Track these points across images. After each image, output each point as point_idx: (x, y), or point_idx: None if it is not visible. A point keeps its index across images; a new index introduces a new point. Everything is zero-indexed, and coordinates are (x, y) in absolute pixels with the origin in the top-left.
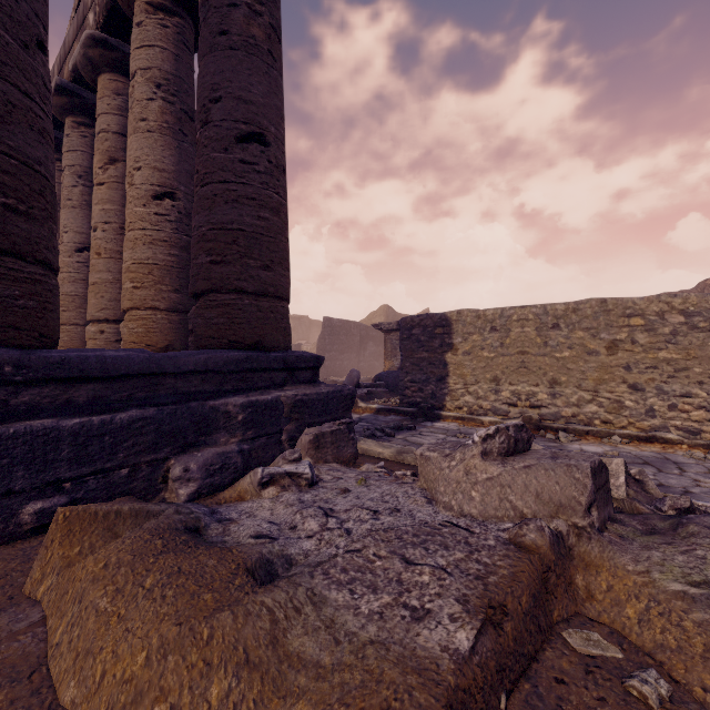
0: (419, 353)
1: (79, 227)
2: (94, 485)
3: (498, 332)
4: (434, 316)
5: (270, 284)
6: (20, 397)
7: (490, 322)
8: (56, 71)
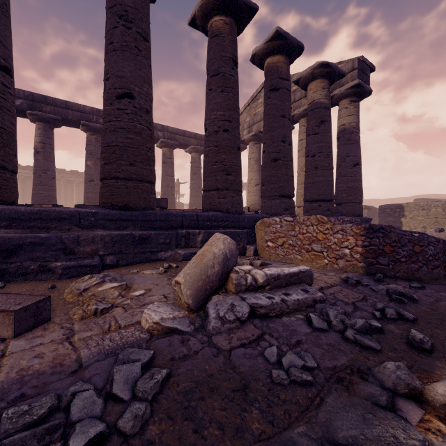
0: (388, 218)
1: (256, 178)
2: None
3: (425, 210)
4: (395, 205)
5: (361, 200)
6: None
7: (422, 207)
8: (245, 126)
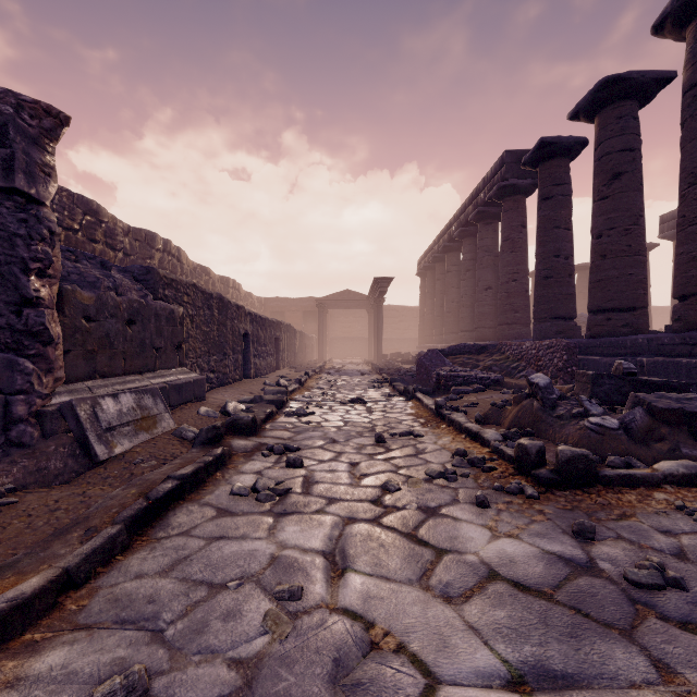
0: None
1: None
2: (696, 389)
3: None
4: None
5: None
6: (695, 351)
7: None
8: None
